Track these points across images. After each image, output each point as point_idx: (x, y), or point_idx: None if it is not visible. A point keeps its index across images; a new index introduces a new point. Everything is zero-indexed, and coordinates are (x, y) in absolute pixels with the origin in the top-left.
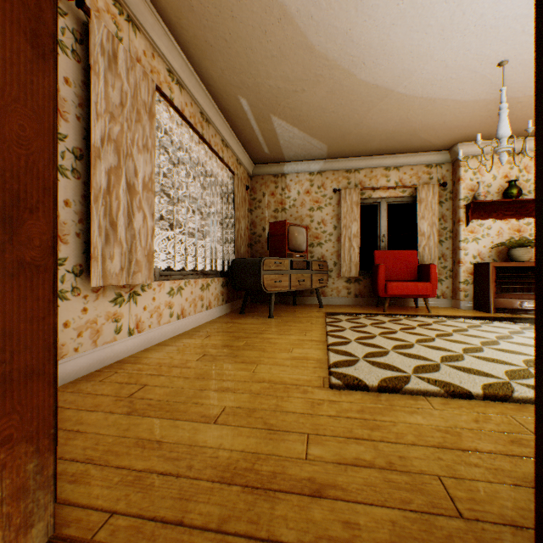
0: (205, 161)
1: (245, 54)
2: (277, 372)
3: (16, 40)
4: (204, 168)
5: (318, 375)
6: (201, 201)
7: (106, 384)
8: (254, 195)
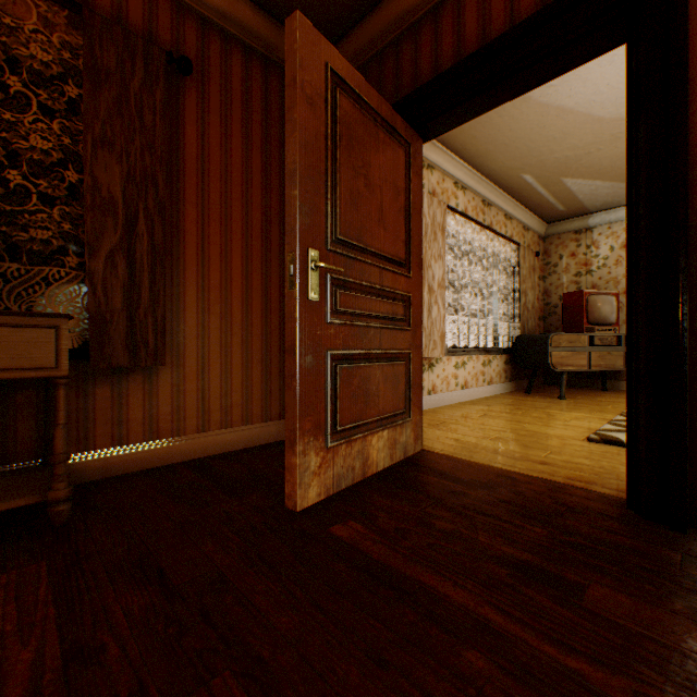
0: (486, 244)
1: (524, 146)
2: (545, 429)
3: (415, 270)
4: (485, 250)
5: (582, 435)
6: (482, 282)
7: None
8: (547, 259)
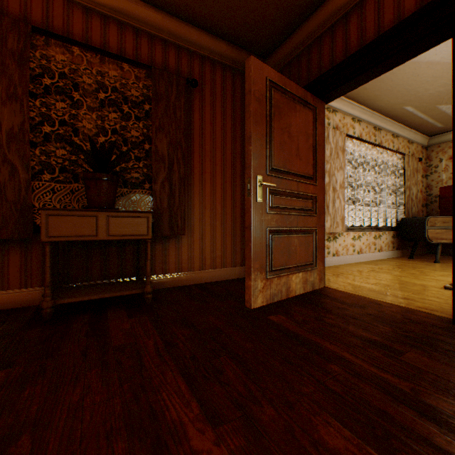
0: (377, 156)
1: (403, 89)
2: (414, 280)
3: (319, 180)
4: (376, 160)
5: (442, 285)
6: (373, 182)
7: (326, 270)
8: (429, 162)
